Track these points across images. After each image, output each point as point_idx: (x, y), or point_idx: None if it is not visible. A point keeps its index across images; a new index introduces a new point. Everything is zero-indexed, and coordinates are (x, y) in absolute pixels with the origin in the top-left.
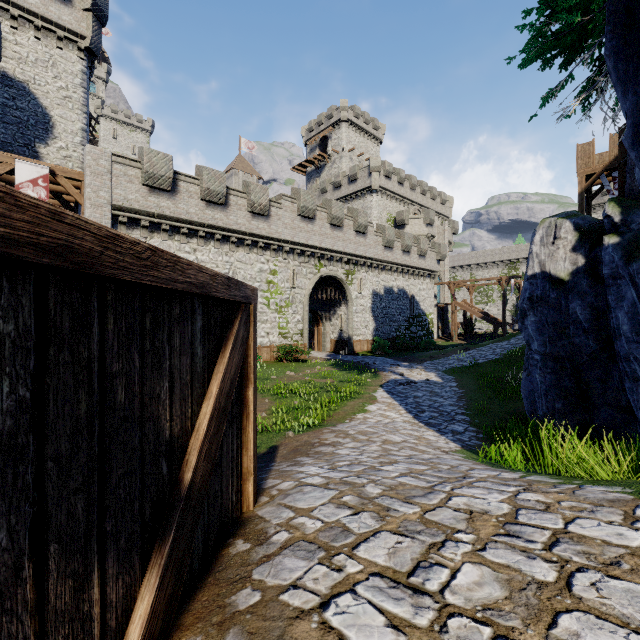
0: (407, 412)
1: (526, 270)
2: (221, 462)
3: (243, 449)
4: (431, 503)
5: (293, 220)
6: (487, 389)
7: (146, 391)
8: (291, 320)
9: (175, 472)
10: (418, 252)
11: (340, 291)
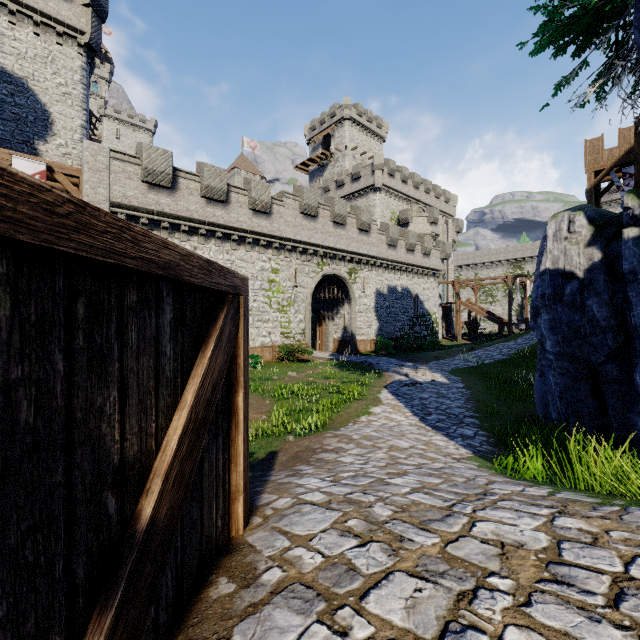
0: (413, 415)
1: (538, 266)
2: (201, 483)
3: (231, 464)
4: (452, 531)
5: (295, 218)
6: (495, 390)
7: (78, 404)
8: (293, 319)
9: (130, 507)
10: (422, 251)
11: (343, 290)
